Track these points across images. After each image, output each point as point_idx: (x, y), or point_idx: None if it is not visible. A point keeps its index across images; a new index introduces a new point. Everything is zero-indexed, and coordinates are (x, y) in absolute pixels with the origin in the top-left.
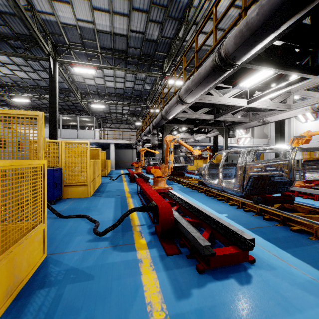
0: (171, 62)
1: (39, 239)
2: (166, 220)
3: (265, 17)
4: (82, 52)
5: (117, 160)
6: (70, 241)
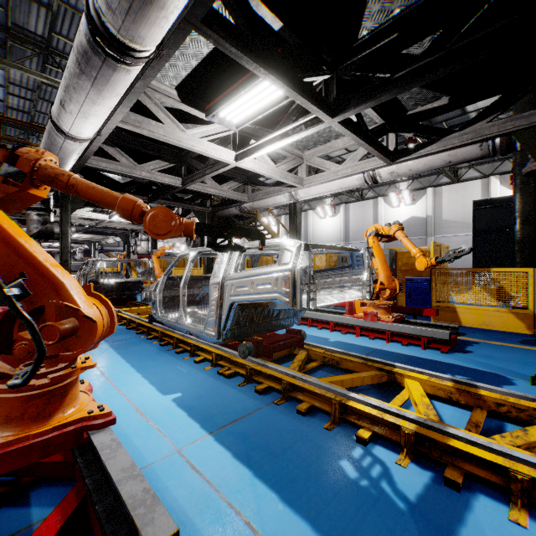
0: None
1: None
2: None
3: None
4: None
5: None
6: None
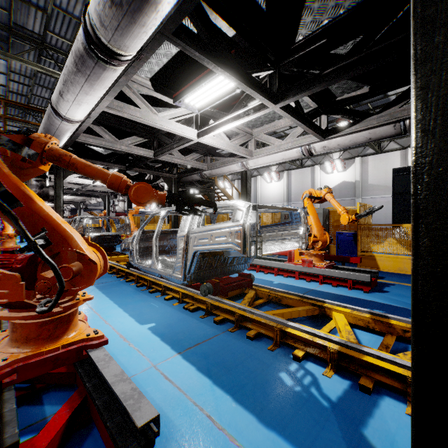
0: None
1: None
2: None
3: None
4: None
5: None
6: None
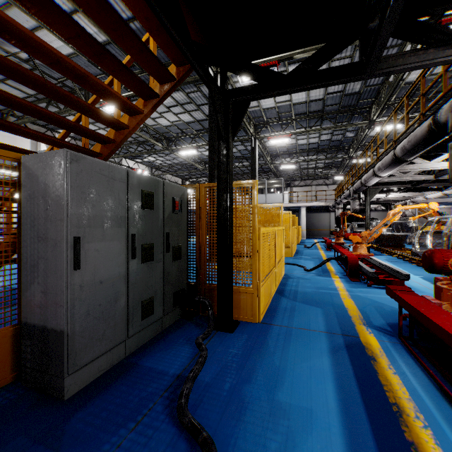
0: (379, 109)
1: (283, 263)
2: (352, 264)
3: (411, 147)
4: (277, 122)
5: (309, 227)
6: (292, 271)
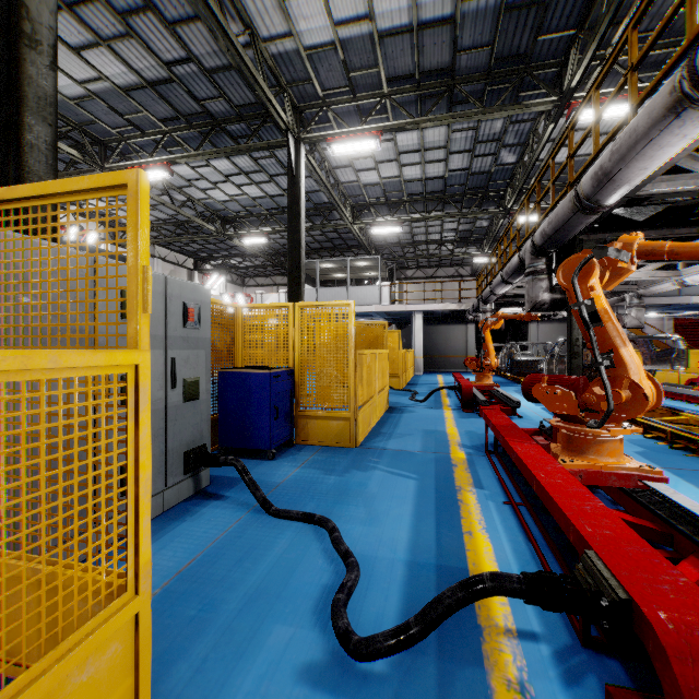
0: (594, 44)
1: (107, 664)
2: None
3: None
4: (350, 106)
5: (429, 352)
6: (247, 648)
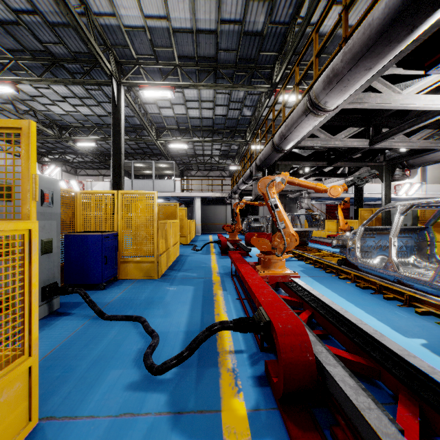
0: (285, 63)
1: (14, 394)
2: (295, 365)
3: None
4: (155, 67)
5: (204, 221)
6: (95, 383)
